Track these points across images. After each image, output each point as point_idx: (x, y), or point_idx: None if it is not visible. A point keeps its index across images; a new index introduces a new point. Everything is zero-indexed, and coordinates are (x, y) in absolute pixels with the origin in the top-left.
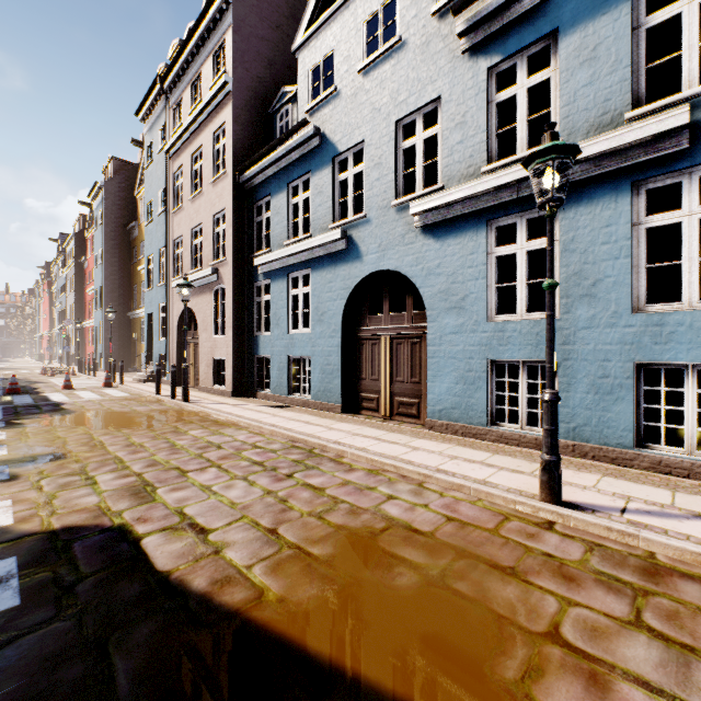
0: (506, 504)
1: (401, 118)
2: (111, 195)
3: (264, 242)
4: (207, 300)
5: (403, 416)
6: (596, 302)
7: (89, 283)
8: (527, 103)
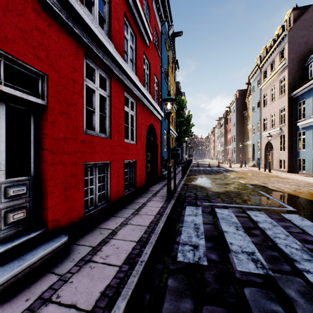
0: None
1: None
2: (237, 103)
3: (302, 116)
4: (276, 139)
5: None
6: None
7: (228, 133)
8: None
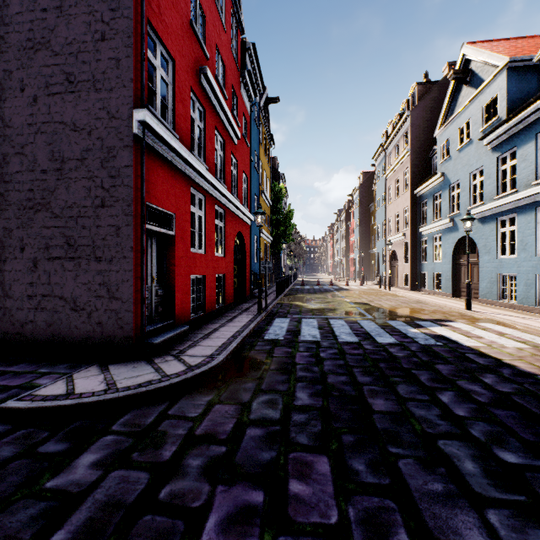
0: (457, 311)
1: (471, 172)
2: (361, 192)
3: (424, 220)
4: (401, 247)
5: (475, 298)
6: (526, 252)
7: (351, 235)
8: (510, 171)
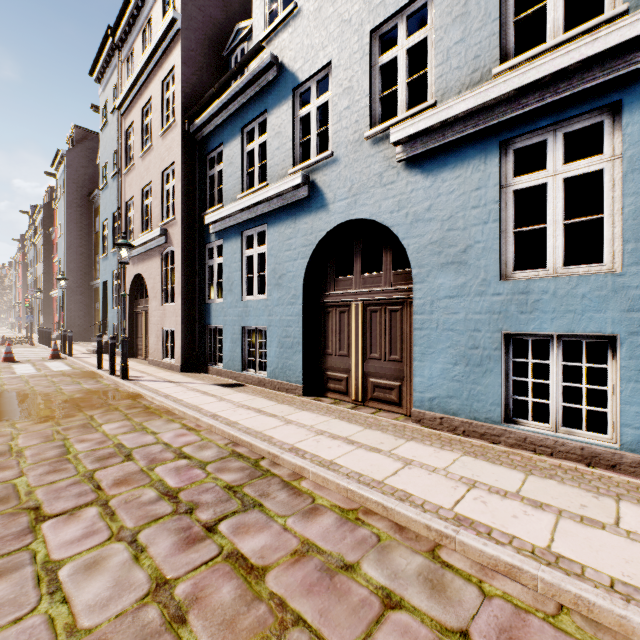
0: (628, 632)
1: (377, 26)
2: (73, 164)
3: (217, 198)
4: (157, 265)
5: (379, 402)
6: None
7: (56, 253)
8: None
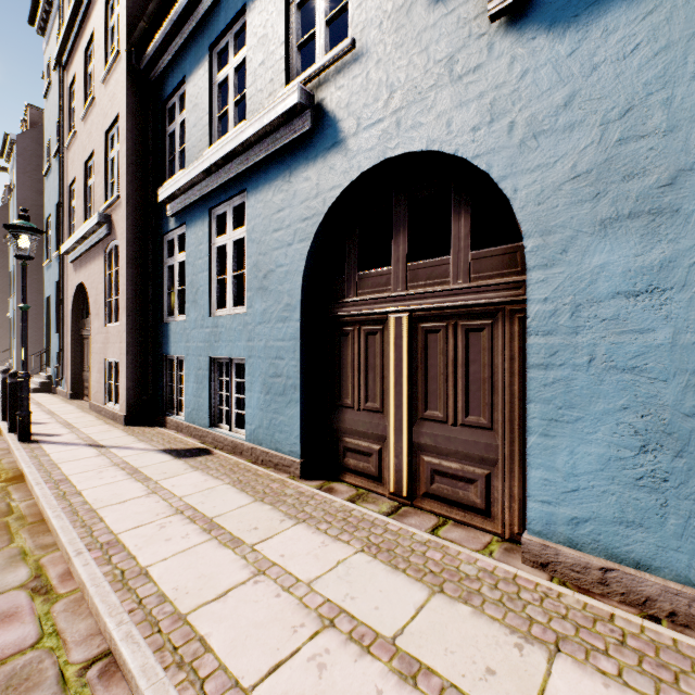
0: None
1: None
2: (25, 152)
3: (178, 164)
4: (99, 268)
5: (443, 503)
6: None
7: None
8: None
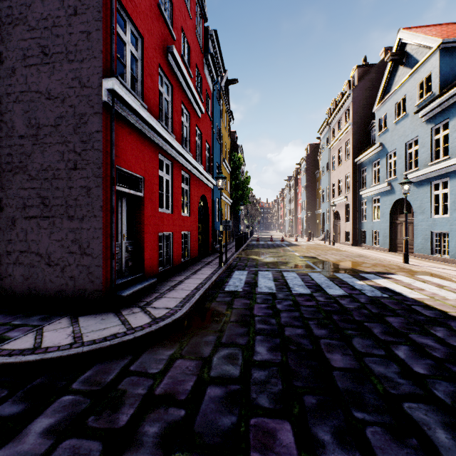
0: (396, 264)
1: (407, 142)
2: (308, 161)
3: (364, 185)
4: (343, 208)
5: (410, 253)
6: None
7: (299, 198)
8: (443, 140)
